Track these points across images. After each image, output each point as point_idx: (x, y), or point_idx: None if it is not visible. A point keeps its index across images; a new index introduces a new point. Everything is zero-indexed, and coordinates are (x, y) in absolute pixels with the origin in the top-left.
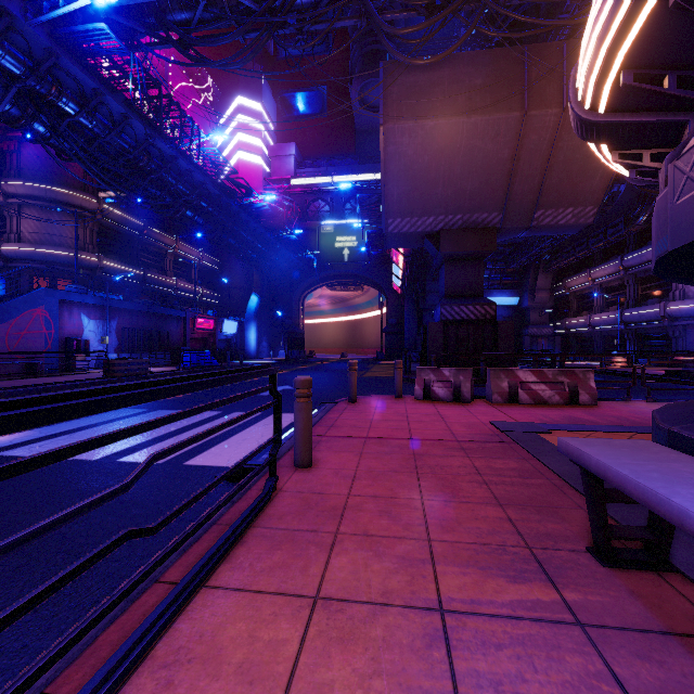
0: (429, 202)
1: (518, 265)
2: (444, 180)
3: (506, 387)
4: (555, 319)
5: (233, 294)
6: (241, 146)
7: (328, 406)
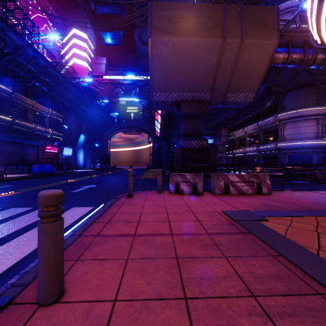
0: (175, 84)
1: (214, 124)
2: (182, 73)
3: (223, 185)
4: (229, 150)
5: (71, 134)
6: (75, 55)
7: (112, 200)
